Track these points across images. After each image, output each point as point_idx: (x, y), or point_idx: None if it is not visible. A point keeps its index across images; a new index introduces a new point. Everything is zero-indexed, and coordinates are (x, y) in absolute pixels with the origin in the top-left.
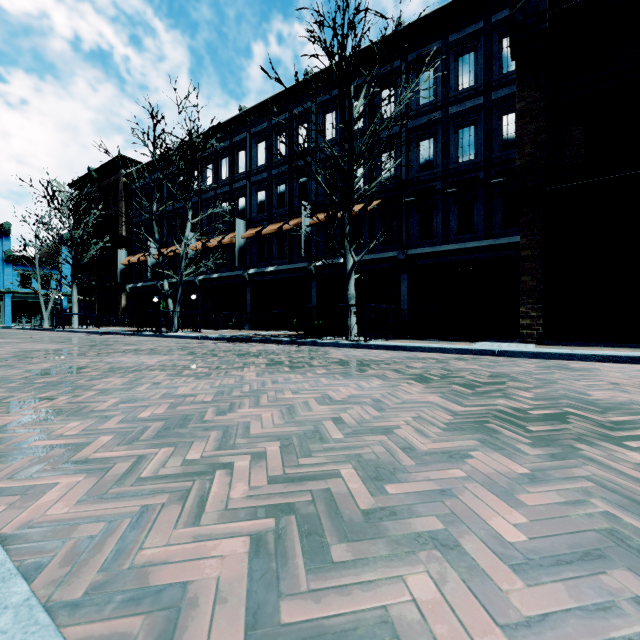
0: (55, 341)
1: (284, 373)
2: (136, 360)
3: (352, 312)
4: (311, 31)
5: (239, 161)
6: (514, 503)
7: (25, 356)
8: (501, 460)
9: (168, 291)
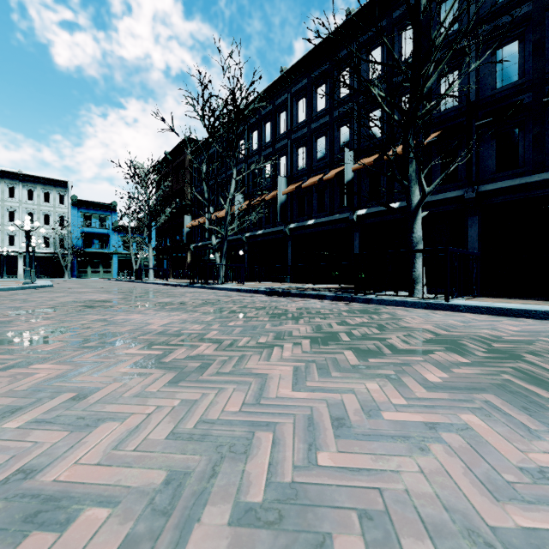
0: (118, 291)
1: (351, 373)
2: (145, 319)
3: (419, 260)
4: None
5: (280, 122)
6: None
7: (57, 308)
8: None
9: (215, 246)
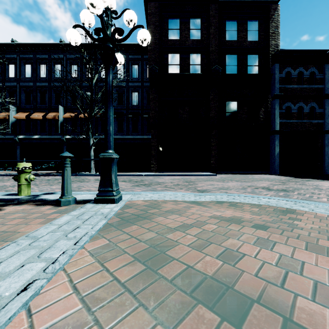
0: None
1: (80, 183)
2: None
3: (92, 162)
4: (77, 48)
5: (10, 70)
6: (140, 190)
7: None
8: (140, 188)
9: None
